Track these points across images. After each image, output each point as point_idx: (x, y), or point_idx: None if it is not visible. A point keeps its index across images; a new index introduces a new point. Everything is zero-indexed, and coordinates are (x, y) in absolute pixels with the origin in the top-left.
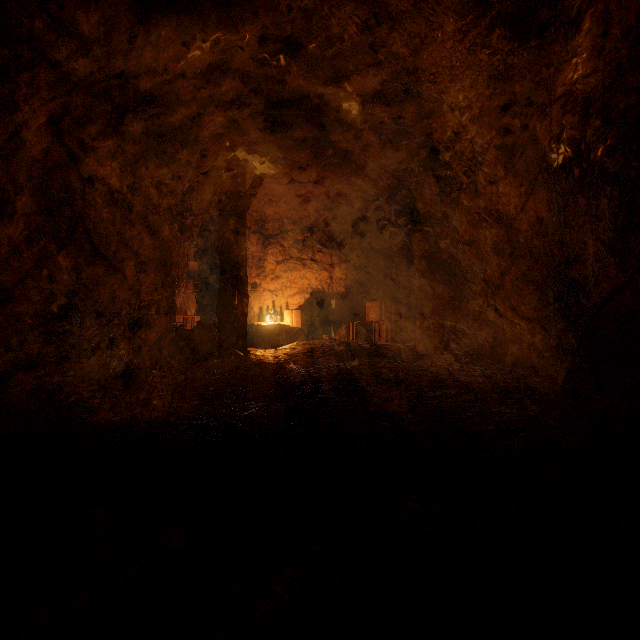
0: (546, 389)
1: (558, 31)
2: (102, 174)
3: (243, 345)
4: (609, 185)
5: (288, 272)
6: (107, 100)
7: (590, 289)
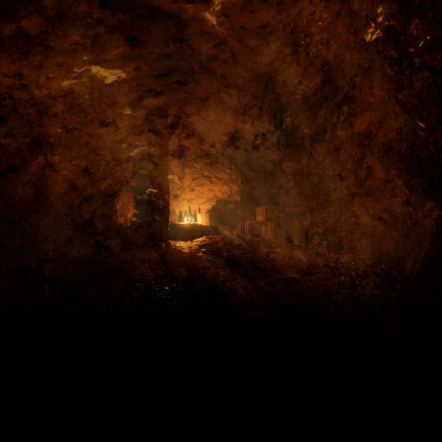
0: (396, 273)
1: None
2: (56, 109)
3: (166, 238)
4: None
5: (200, 186)
6: (59, 53)
7: (437, 194)
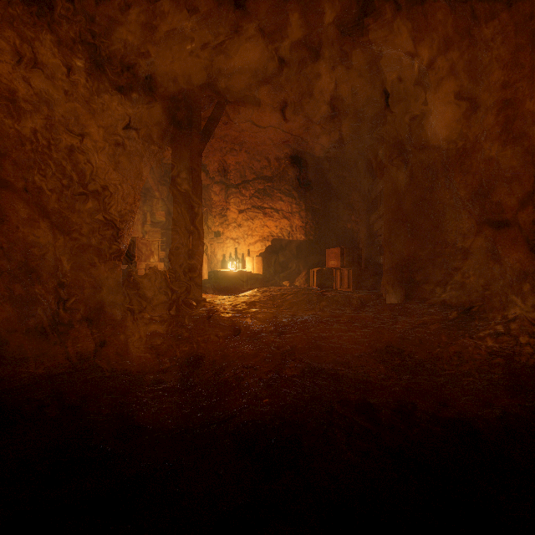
0: None
1: None
2: None
3: (198, 293)
4: None
5: (249, 221)
6: None
7: None
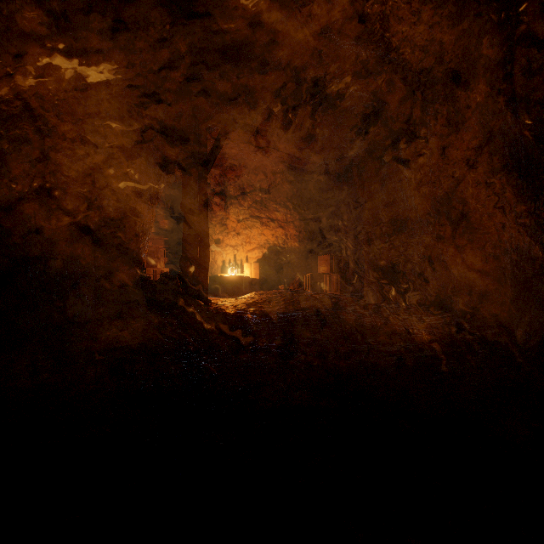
0: (505, 342)
1: None
2: (62, 129)
3: (205, 295)
4: None
5: (248, 229)
6: (67, 57)
7: None
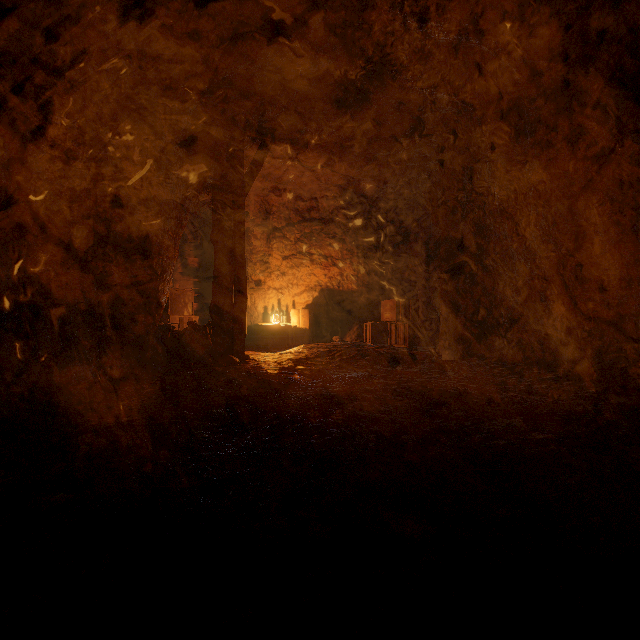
0: None
1: None
2: (52, 134)
3: (241, 349)
4: None
5: (295, 268)
6: (57, 38)
7: None
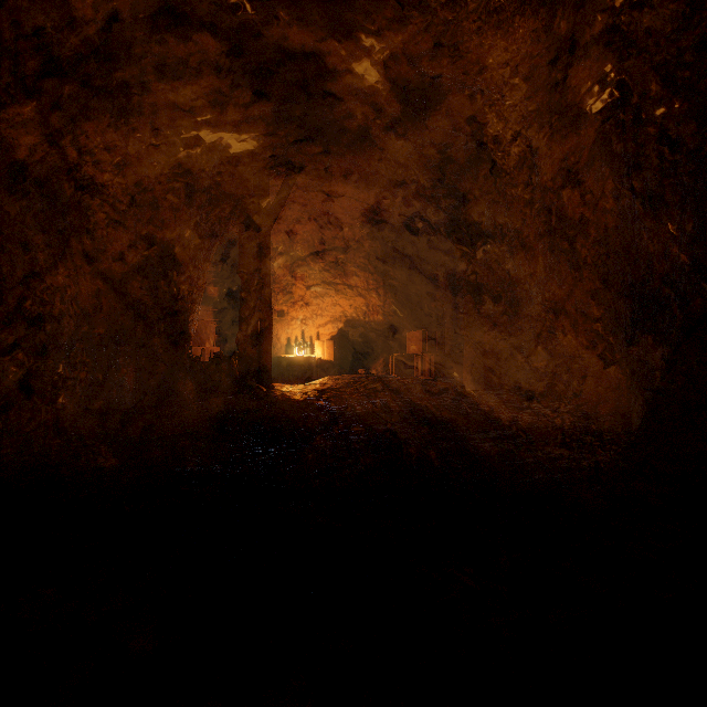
0: (617, 430)
1: (633, 7)
2: (101, 181)
3: (267, 380)
4: (698, 185)
5: (319, 298)
6: (107, 95)
7: (673, 311)
